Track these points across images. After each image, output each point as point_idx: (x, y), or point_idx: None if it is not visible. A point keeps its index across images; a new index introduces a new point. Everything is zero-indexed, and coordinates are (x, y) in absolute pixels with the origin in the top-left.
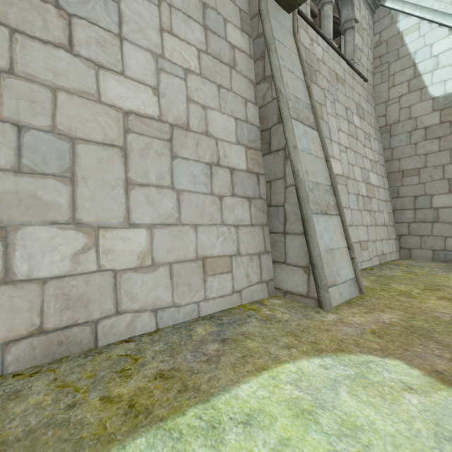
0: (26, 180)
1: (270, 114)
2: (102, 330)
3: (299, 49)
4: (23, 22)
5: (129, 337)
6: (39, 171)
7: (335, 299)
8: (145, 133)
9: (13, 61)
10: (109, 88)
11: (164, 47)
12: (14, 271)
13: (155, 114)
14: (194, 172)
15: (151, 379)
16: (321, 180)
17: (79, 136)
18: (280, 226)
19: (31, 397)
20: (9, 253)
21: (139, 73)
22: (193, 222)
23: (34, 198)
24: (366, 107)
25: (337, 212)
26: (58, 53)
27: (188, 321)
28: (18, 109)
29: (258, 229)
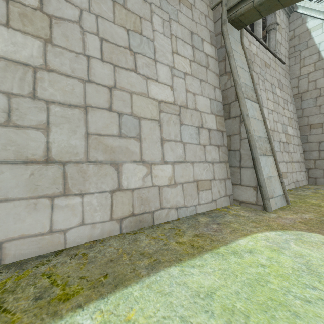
0: (123, 140)
1: (229, 95)
2: (155, 216)
3: (245, 52)
4: (118, 61)
5: (167, 221)
6: (128, 135)
7: (273, 206)
8: (168, 112)
9: (116, 81)
10: (152, 89)
11: (174, 62)
12: (122, 185)
13: (172, 101)
14: (191, 132)
15: (193, 237)
16: (262, 134)
17: (142, 116)
18: (237, 162)
19: (144, 241)
20: (119, 176)
21: (164, 79)
22: (192, 160)
23: (127, 149)
24: (284, 82)
25: (271, 154)
26: (131, 74)
27: (192, 215)
28: (118, 105)
29: (224, 165)
